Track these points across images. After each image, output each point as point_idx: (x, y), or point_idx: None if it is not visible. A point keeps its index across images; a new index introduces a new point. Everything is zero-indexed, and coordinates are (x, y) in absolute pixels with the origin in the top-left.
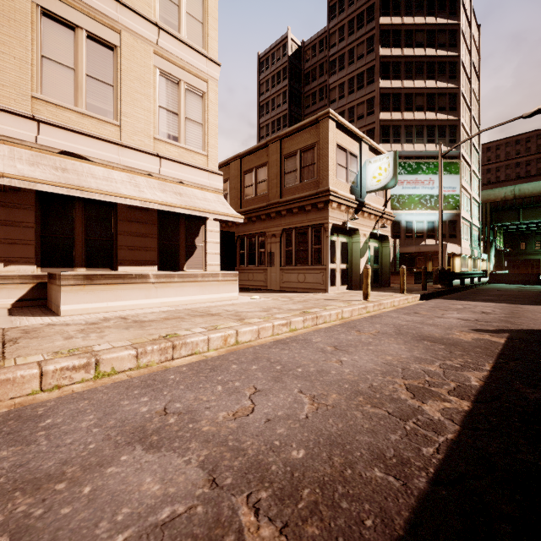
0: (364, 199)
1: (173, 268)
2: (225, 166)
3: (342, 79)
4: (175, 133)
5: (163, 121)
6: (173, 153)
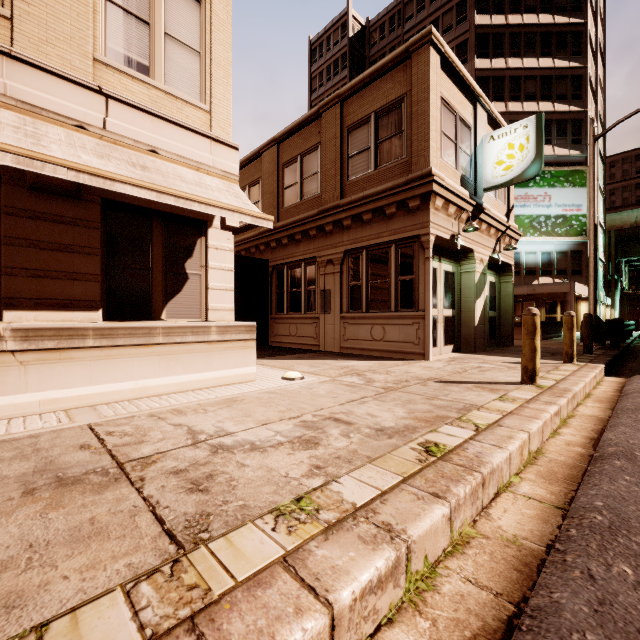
0: (481, 200)
1: (139, 315)
2: (255, 159)
3: None
4: (142, 59)
5: (116, 30)
6: (139, 95)
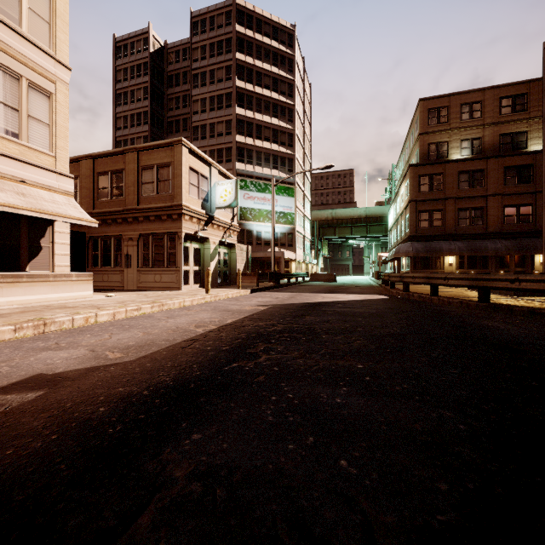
0: (214, 213)
1: (13, 269)
2: (74, 162)
3: (204, 94)
4: (15, 130)
5: None
6: (13, 150)
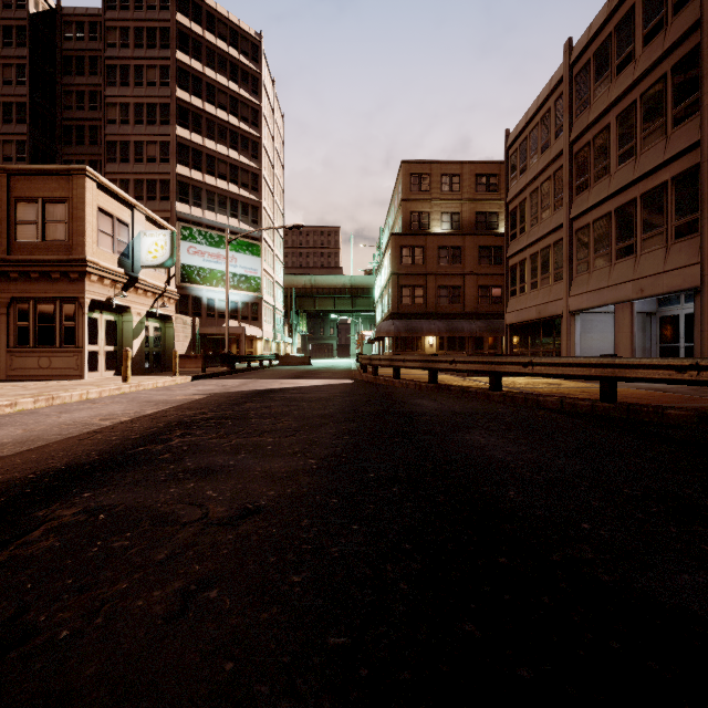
0: (139, 273)
1: None
2: None
3: (126, 98)
4: None
5: None
6: None
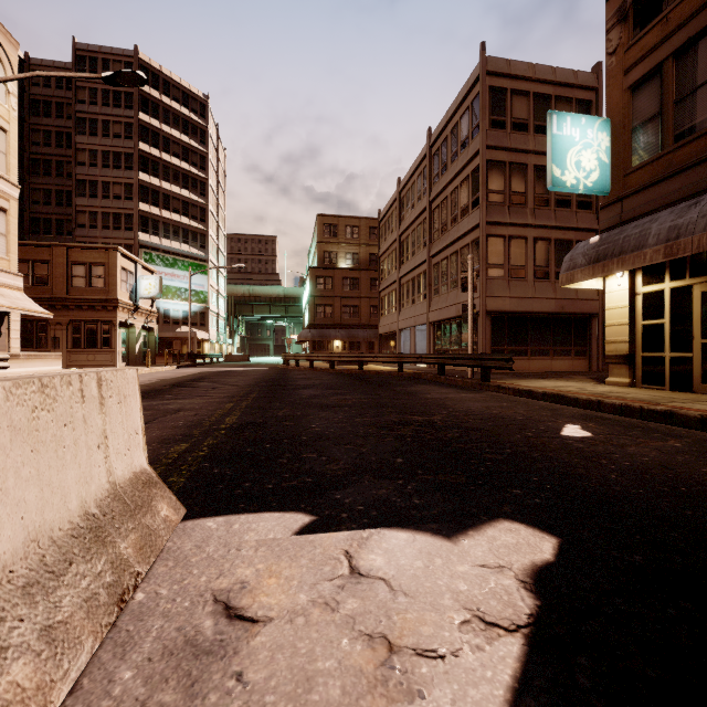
0: (139, 302)
1: None
2: None
3: (95, 146)
4: None
5: None
6: None
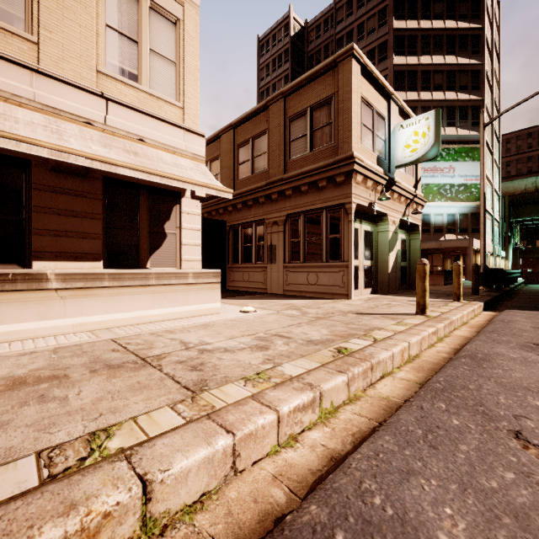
0: (393, 175)
1: (130, 264)
2: (215, 140)
3: None
4: (133, 69)
5: (113, 48)
6: (130, 97)
